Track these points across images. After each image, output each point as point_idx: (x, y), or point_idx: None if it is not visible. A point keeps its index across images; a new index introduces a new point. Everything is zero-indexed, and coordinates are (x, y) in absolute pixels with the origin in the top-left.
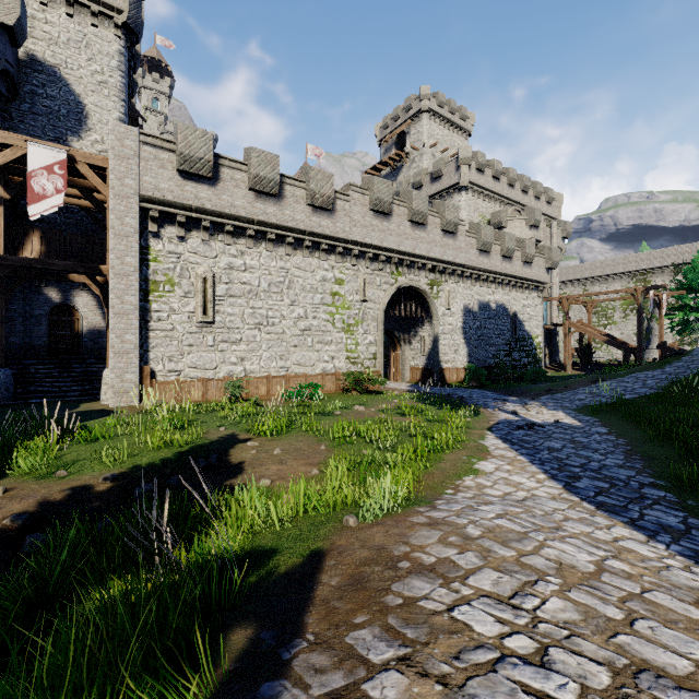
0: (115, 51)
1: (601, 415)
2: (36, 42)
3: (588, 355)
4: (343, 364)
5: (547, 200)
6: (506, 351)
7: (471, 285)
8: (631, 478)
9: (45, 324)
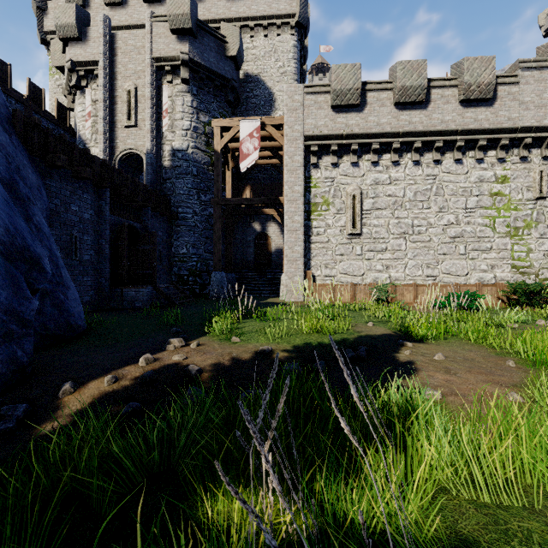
0: (291, 47)
1: None
2: (248, 64)
3: None
4: (507, 274)
5: None
6: None
7: None
8: None
9: (252, 247)
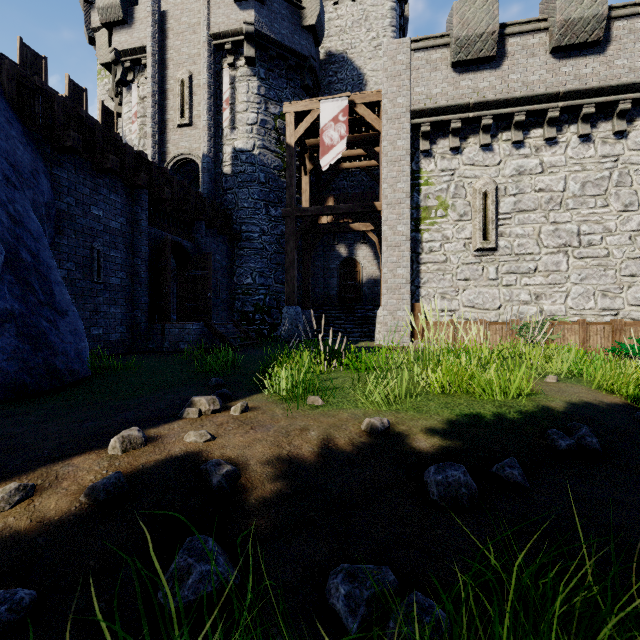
0: (387, 10)
1: None
2: (331, 39)
3: None
4: None
5: None
6: None
7: None
8: None
9: (336, 276)
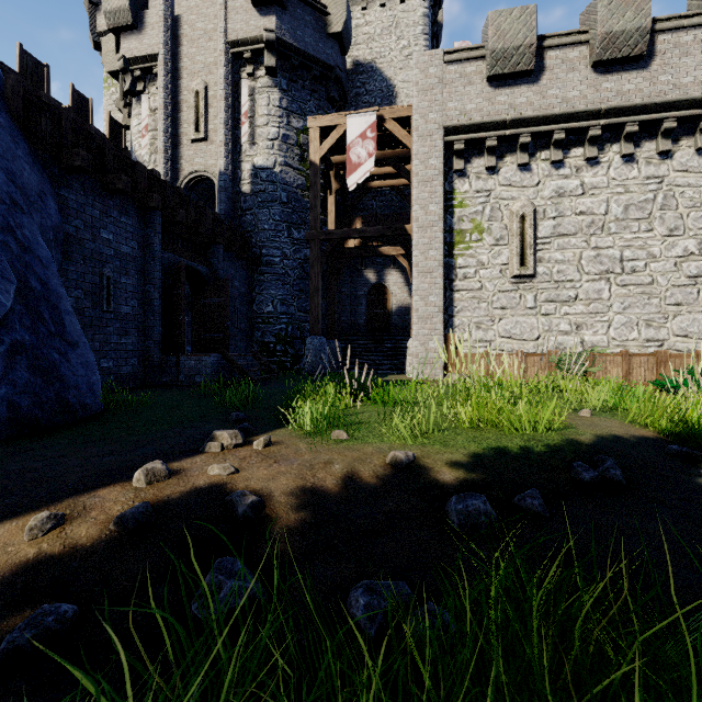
0: (419, 17)
1: None
2: (359, 47)
3: None
4: None
5: None
6: None
7: None
8: None
9: (364, 304)
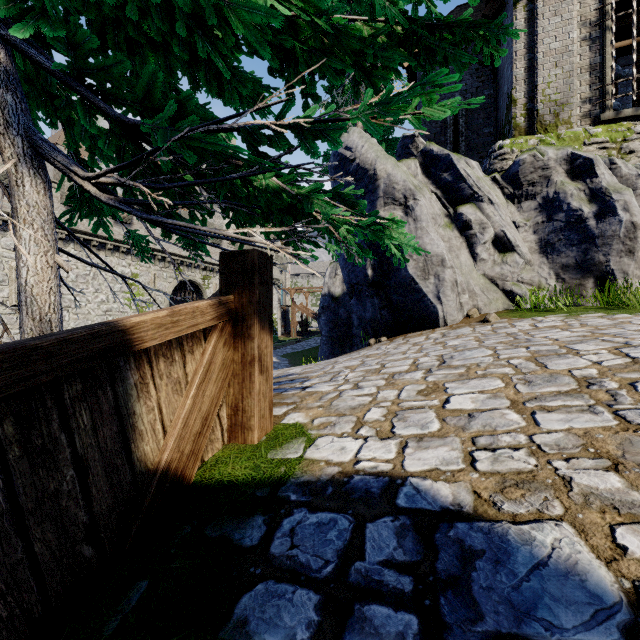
0: None
1: (291, 357)
2: None
3: (306, 326)
4: None
5: None
6: None
7: None
8: None
9: None
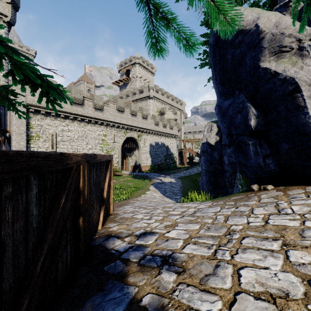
0: (3, 32)
1: (183, 179)
2: None
3: (192, 159)
4: None
5: (180, 104)
6: (164, 159)
7: (152, 136)
8: (177, 192)
9: None
